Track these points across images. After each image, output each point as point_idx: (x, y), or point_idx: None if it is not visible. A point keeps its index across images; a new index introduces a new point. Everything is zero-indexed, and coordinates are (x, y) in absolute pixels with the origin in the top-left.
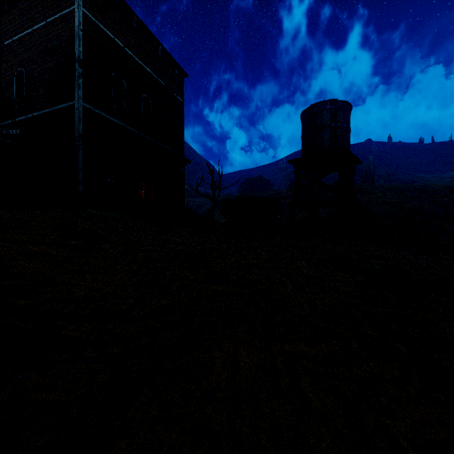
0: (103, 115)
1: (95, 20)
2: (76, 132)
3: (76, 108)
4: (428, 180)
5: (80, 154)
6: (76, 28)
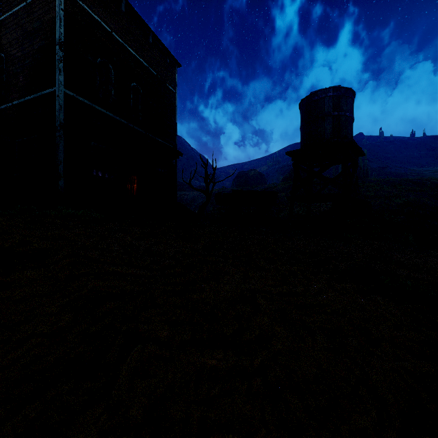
0: (87, 103)
1: (78, 0)
2: (57, 121)
3: (56, 95)
4: (421, 173)
5: (61, 146)
6: (57, 7)
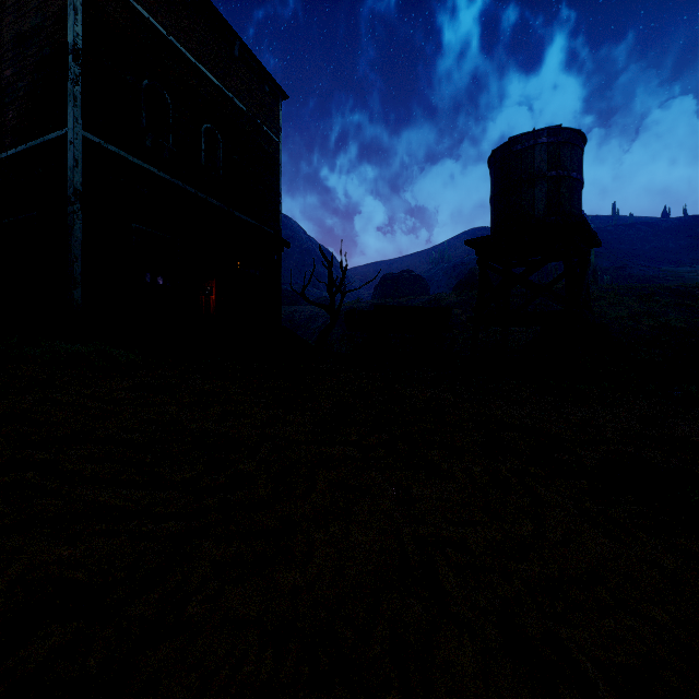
0: (125, 157)
1: None
2: (70, 186)
3: (69, 142)
4: (682, 276)
5: (77, 229)
6: None
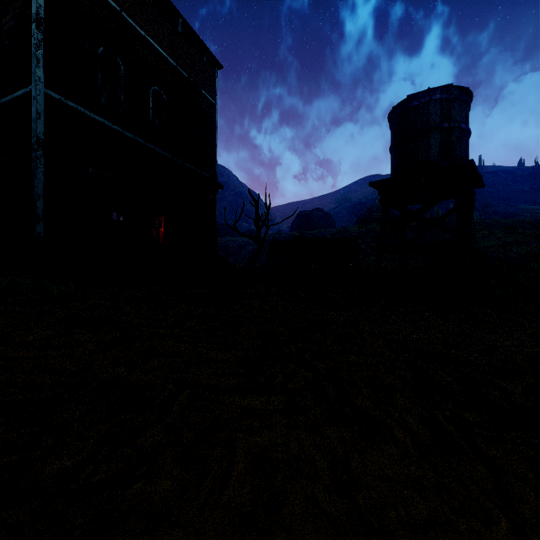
0: (83, 111)
1: None
2: (33, 135)
3: (32, 97)
4: (536, 213)
5: (39, 172)
6: None
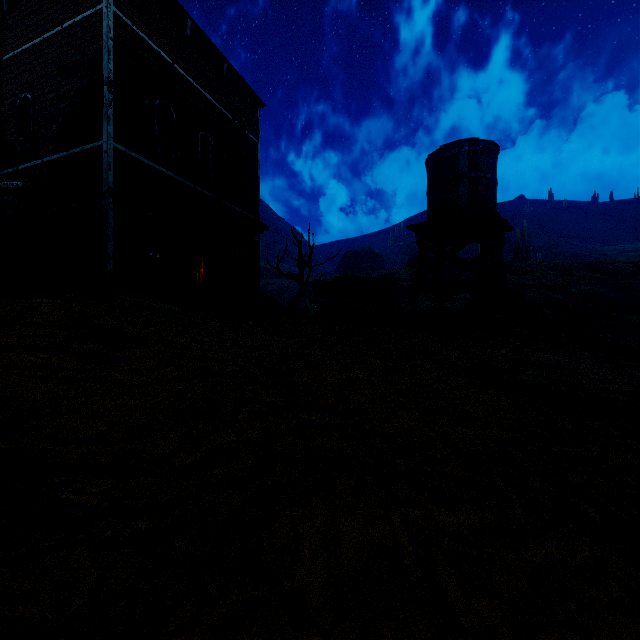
0: (143, 161)
1: (132, 24)
2: (105, 185)
3: (104, 151)
4: (605, 254)
5: (110, 217)
6: (105, 35)
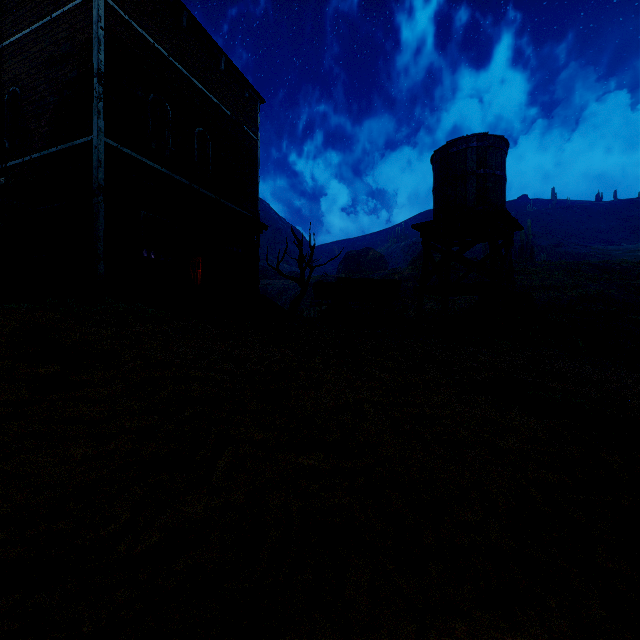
0: (136, 157)
1: (124, 14)
2: (95, 182)
3: (94, 147)
4: (610, 254)
5: (100, 216)
6: (95, 25)
